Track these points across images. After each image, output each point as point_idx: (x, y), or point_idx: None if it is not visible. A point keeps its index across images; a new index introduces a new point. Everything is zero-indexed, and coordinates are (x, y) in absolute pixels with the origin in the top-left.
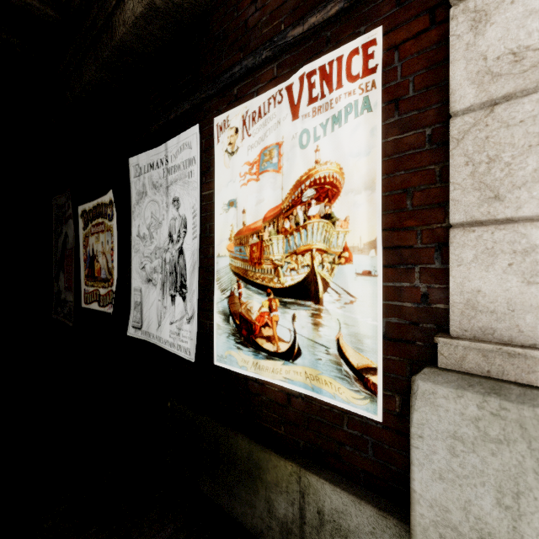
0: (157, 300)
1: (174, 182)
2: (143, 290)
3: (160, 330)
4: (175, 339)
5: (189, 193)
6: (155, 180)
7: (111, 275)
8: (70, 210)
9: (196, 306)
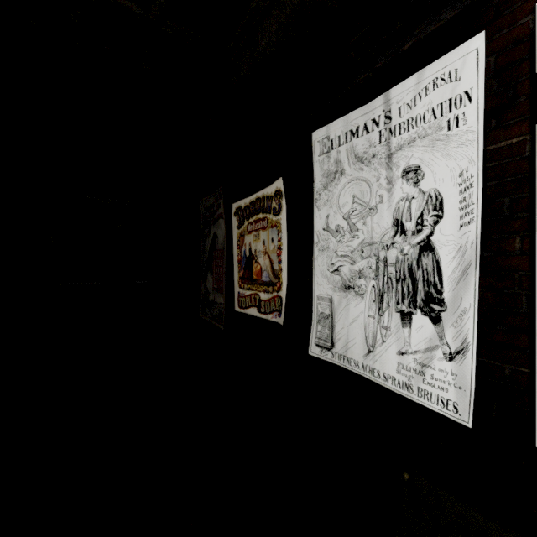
0: (366, 315)
1: (407, 144)
2: (335, 299)
3: (372, 358)
4: (412, 379)
5: (450, 153)
6: (361, 151)
7: (278, 278)
8: (220, 209)
9: (473, 335)
